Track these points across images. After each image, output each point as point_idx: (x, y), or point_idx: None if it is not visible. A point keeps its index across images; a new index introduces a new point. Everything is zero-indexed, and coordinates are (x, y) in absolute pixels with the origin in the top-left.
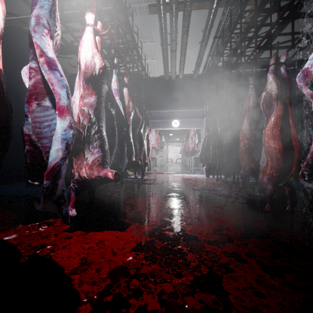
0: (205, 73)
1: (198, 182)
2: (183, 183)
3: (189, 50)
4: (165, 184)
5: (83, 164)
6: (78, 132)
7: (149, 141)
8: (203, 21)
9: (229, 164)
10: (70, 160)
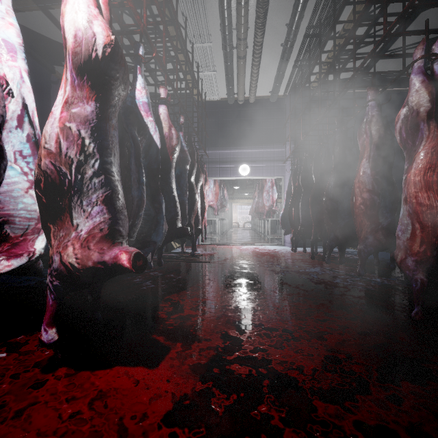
0: (288, 95)
1: (280, 258)
2: (256, 260)
3: (264, 58)
4: (229, 263)
5: (68, 236)
6: (58, 171)
7: (204, 195)
8: (289, 8)
9: (332, 231)
10: (45, 228)
